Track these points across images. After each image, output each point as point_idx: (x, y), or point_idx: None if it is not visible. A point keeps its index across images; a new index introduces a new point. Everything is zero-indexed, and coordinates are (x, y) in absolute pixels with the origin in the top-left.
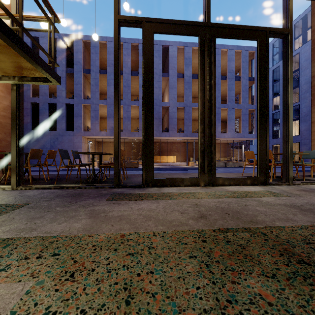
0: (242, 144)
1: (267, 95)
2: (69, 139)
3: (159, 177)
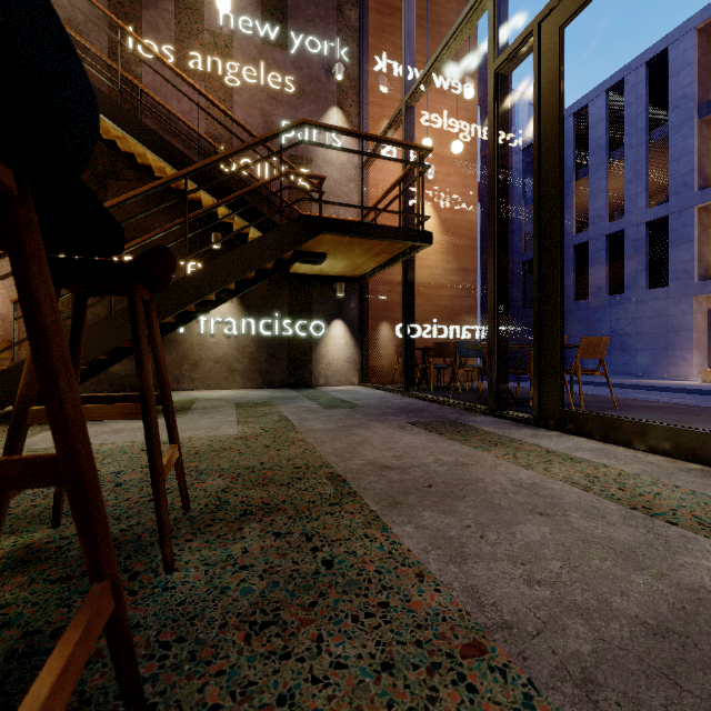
0: None
1: None
2: (654, 308)
3: None
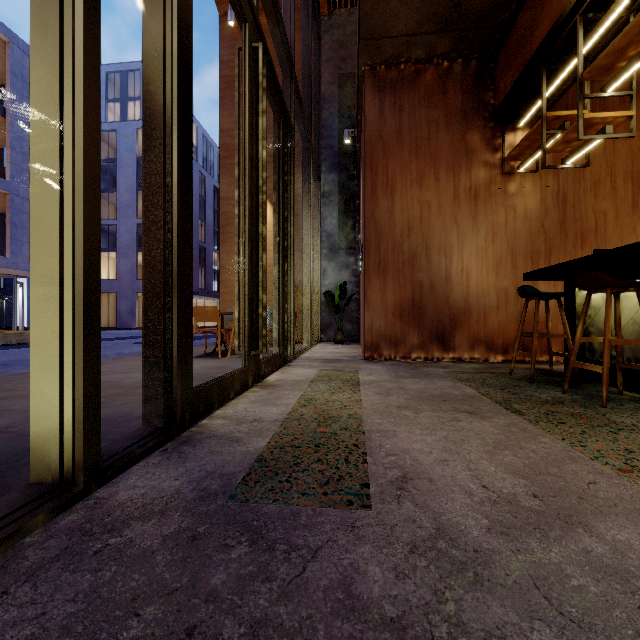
0: (20, 286)
1: (287, 218)
2: None
3: (2, 402)
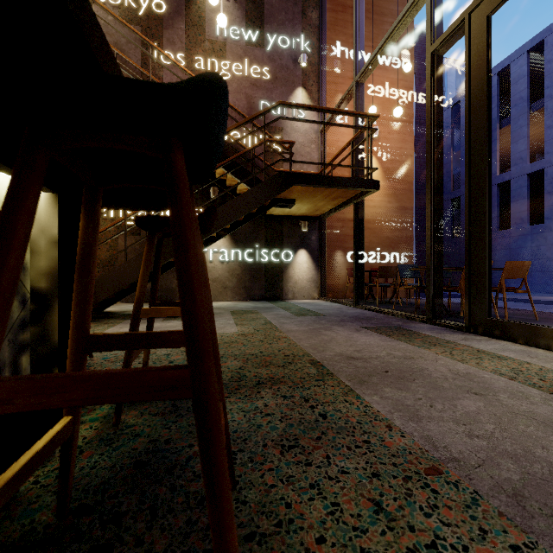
0: None
1: None
2: None
3: None
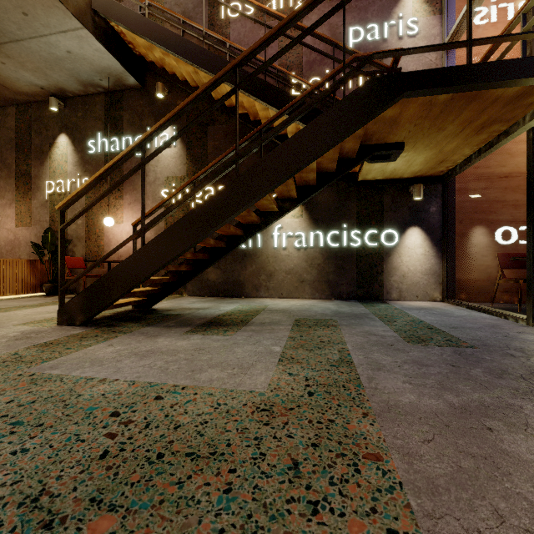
0: None
1: None
2: None
3: None
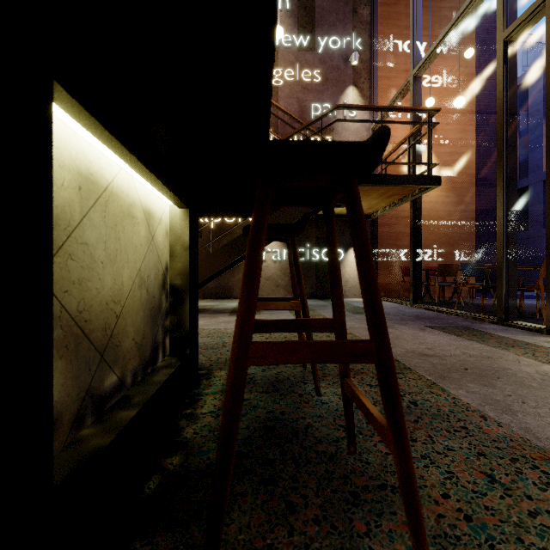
0: None
1: None
2: None
3: None
